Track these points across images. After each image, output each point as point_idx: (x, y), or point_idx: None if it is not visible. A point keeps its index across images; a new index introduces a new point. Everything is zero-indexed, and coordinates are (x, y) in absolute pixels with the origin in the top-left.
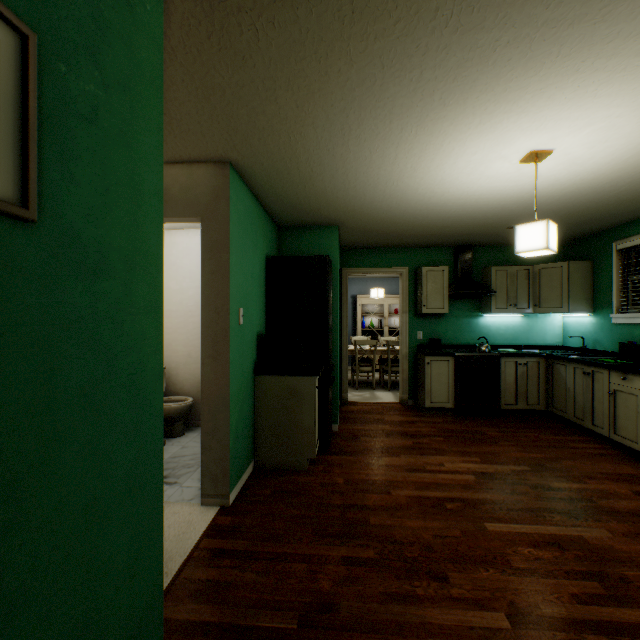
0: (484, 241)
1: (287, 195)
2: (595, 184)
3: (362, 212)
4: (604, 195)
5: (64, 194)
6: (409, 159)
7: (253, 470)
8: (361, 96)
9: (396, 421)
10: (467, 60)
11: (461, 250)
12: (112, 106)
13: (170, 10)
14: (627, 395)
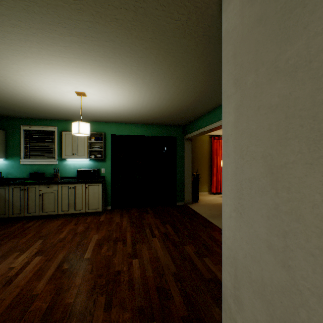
0: None
1: None
2: (63, 106)
3: None
4: (54, 110)
5: None
6: (63, 62)
7: None
8: (124, 49)
9: None
10: (139, 75)
11: None
12: None
13: None
14: (50, 193)
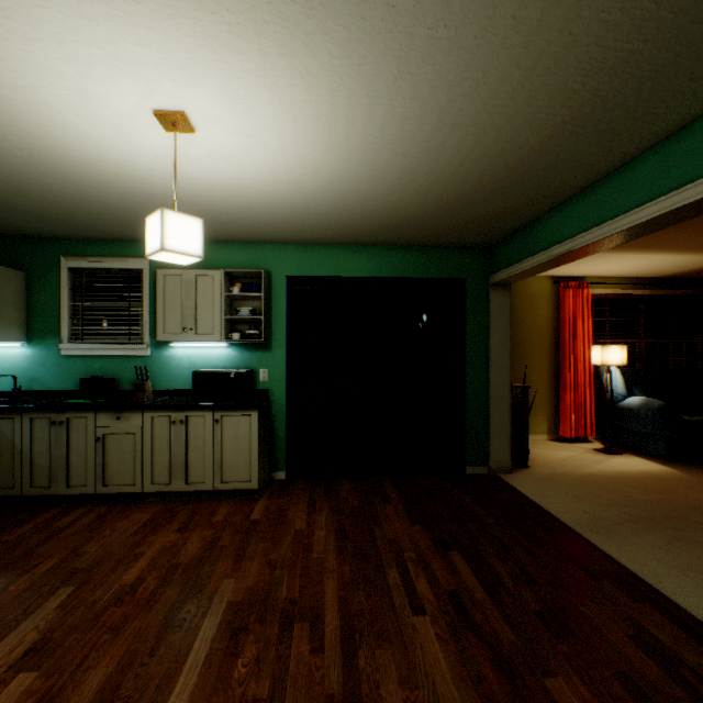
0: None
1: None
2: (143, 189)
3: None
4: (126, 204)
5: None
6: None
7: None
8: None
9: None
10: None
11: None
12: None
13: None
14: (123, 436)
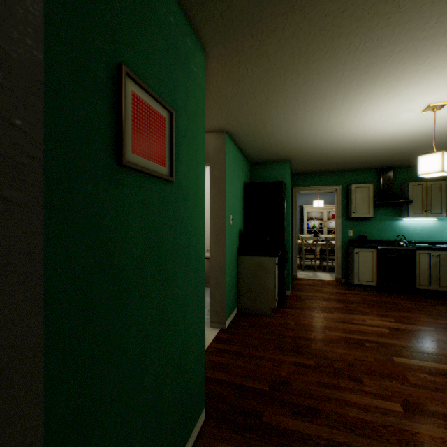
0: (402, 164)
1: (257, 145)
2: None
3: (306, 151)
4: None
5: (178, 169)
6: (338, 118)
7: (237, 312)
8: (305, 89)
9: (331, 292)
10: (373, 63)
11: (383, 171)
12: (190, 127)
13: (205, 68)
14: None
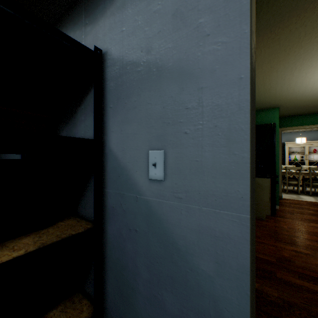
0: None
1: None
2: None
3: (295, 99)
4: None
5: None
6: None
7: None
8: (304, 56)
9: (317, 210)
10: None
11: None
12: None
13: None
14: None
